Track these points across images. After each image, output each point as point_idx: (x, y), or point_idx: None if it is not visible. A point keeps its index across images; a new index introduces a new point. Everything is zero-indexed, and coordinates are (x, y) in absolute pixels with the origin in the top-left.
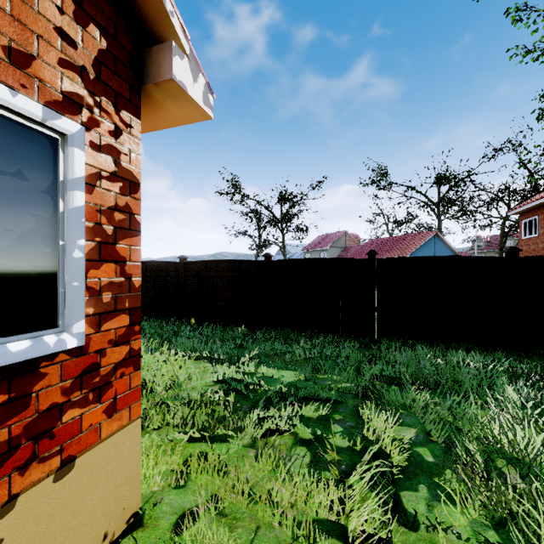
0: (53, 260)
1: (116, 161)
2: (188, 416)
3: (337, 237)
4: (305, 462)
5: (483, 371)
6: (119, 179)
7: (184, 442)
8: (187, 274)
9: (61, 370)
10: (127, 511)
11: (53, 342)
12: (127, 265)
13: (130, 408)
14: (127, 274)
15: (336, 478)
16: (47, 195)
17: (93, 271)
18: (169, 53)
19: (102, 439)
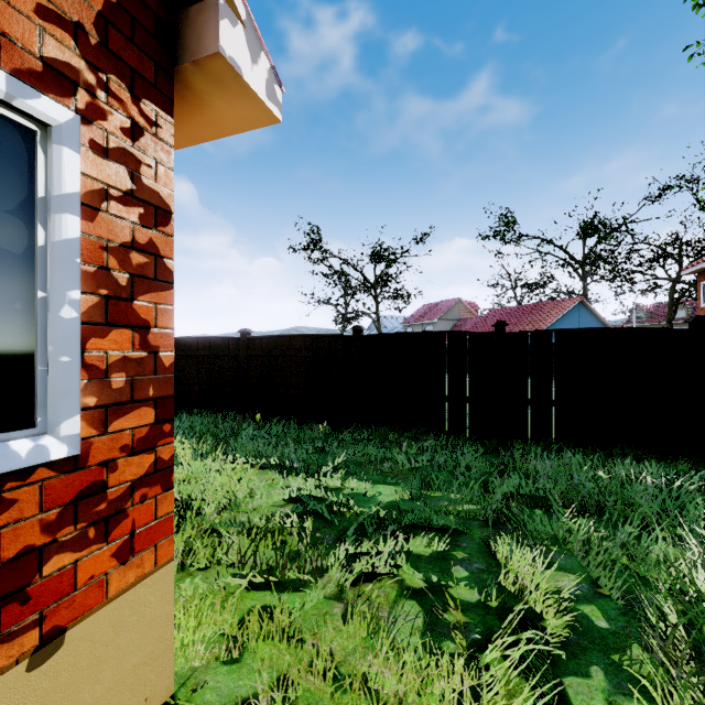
0: (28, 321)
1: (133, 174)
2: (247, 551)
3: (448, 306)
4: (416, 625)
5: (665, 490)
6: (138, 203)
7: (241, 590)
8: (251, 353)
9: (41, 493)
10: (152, 702)
11: (25, 450)
12: (151, 333)
13: (156, 547)
14: (151, 346)
15: (463, 652)
16: (16, 219)
17: (95, 340)
18: (214, 14)
19: (110, 597)
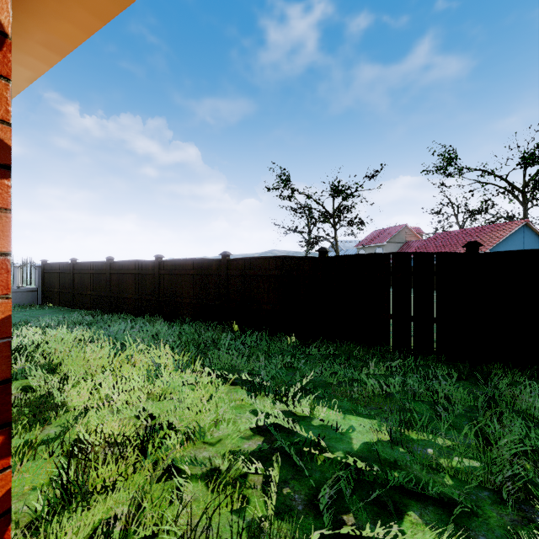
0: None
1: None
2: (198, 523)
3: (396, 231)
4: None
5: None
6: None
7: None
8: (230, 272)
9: None
10: None
11: None
12: None
13: None
14: None
15: None
16: None
17: None
18: None
19: None
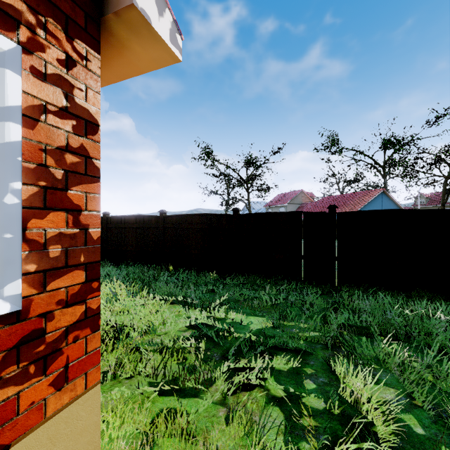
0: None
1: (67, 95)
2: (159, 366)
3: (295, 195)
4: (279, 428)
5: None
6: (72, 117)
7: (154, 395)
8: (166, 226)
9: None
10: None
11: None
12: (82, 214)
13: (86, 375)
14: (82, 224)
15: None
16: None
17: (35, 221)
18: None
19: (48, 416)
